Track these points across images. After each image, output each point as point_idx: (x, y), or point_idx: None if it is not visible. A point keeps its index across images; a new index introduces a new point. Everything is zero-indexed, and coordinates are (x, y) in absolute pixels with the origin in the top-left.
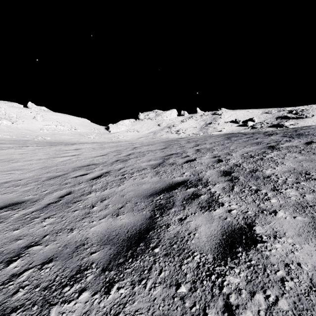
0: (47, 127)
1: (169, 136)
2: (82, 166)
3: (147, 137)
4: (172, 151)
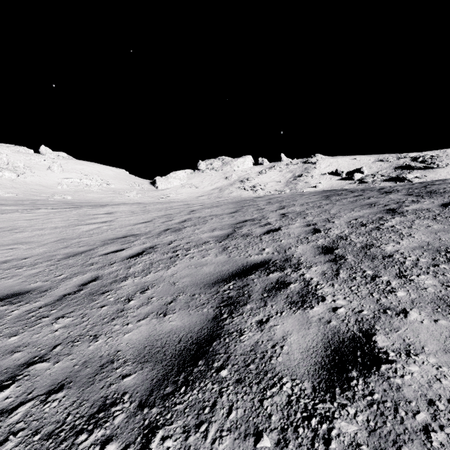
0: (67, 181)
1: (241, 194)
2: (115, 237)
3: (210, 195)
4: (245, 217)
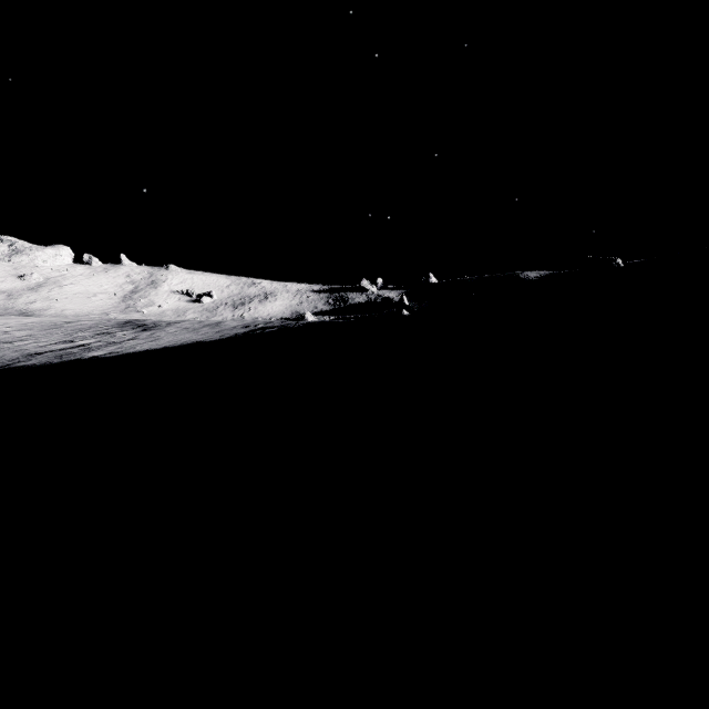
0: None
1: (50, 306)
2: None
3: None
4: (54, 337)
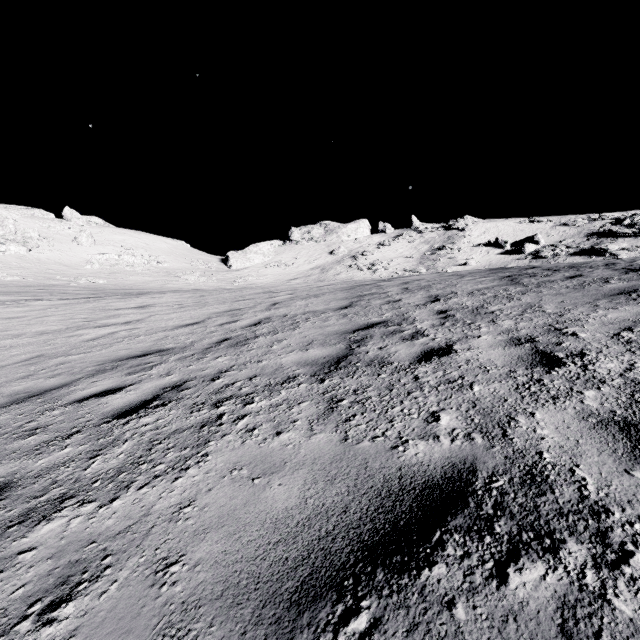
0: (100, 258)
1: (353, 276)
2: (127, 356)
3: (307, 277)
4: (369, 316)
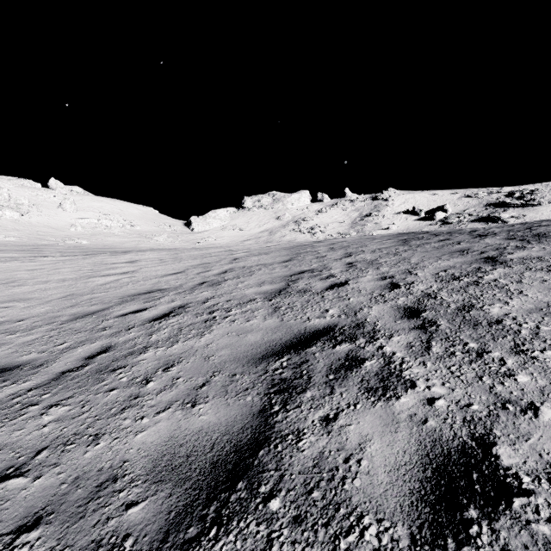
0: (82, 222)
1: (296, 238)
2: (137, 293)
3: (258, 239)
4: (302, 267)
